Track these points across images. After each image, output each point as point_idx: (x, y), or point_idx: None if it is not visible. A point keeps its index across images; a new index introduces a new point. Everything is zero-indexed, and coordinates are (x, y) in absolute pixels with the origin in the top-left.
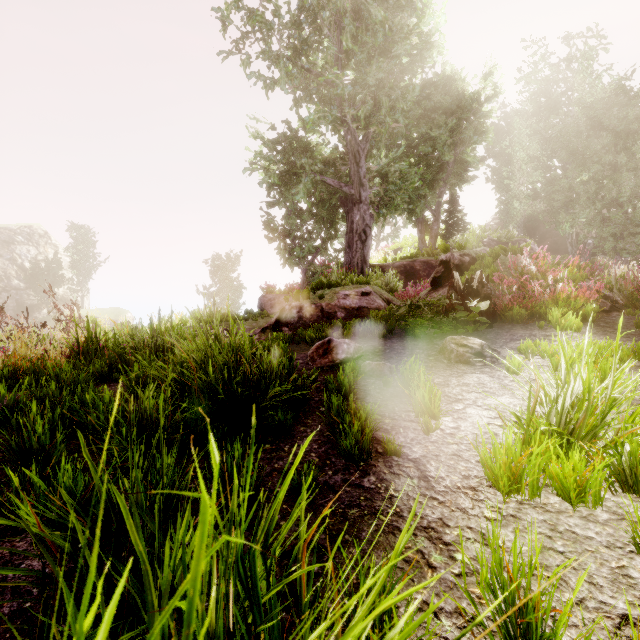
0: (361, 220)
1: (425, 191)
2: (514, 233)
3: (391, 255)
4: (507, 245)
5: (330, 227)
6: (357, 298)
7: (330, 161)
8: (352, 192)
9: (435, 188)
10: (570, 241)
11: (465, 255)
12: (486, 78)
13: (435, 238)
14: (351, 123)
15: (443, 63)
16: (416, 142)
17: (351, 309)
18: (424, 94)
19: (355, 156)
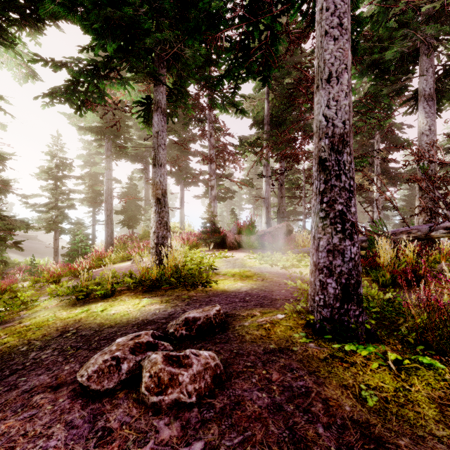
0: None
1: None
2: None
3: None
4: None
5: None
6: None
7: None
8: None
9: None
10: None
11: None
12: None
13: None
14: None
15: None
16: None
17: None
18: None
19: None
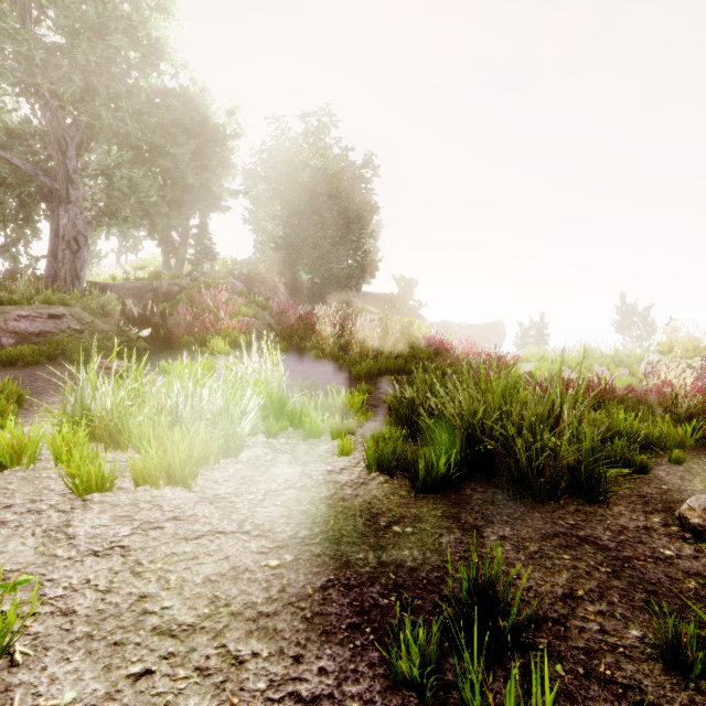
0: (71, 225)
1: (165, 209)
2: (263, 270)
3: (131, 274)
4: (256, 280)
5: (24, 224)
6: (40, 321)
7: (20, 135)
8: (56, 186)
9: (181, 209)
10: (308, 284)
11: (175, 285)
12: (230, 115)
13: (182, 262)
14: (50, 98)
15: (192, 78)
16: (158, 151)
17: (27, 334)
18: (164, 103)
19: (60, 142)
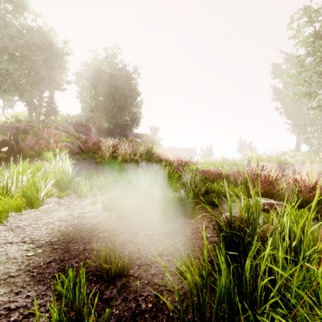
0: None
1: (29, 87)
2: (83, 120)
3: (10, 119)
4: (80, 125)
5: None
6: None
7: None
8: None
9: (38, 87)
10: (107, 128)
11: (29, 125)
12: (65, 43)
13: (39, 115)
14: None
15: (44, 22)
16: (25, 57)
17: None
18: (27, 33)
19: None
